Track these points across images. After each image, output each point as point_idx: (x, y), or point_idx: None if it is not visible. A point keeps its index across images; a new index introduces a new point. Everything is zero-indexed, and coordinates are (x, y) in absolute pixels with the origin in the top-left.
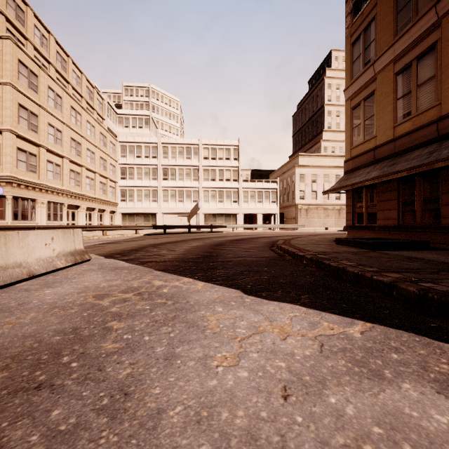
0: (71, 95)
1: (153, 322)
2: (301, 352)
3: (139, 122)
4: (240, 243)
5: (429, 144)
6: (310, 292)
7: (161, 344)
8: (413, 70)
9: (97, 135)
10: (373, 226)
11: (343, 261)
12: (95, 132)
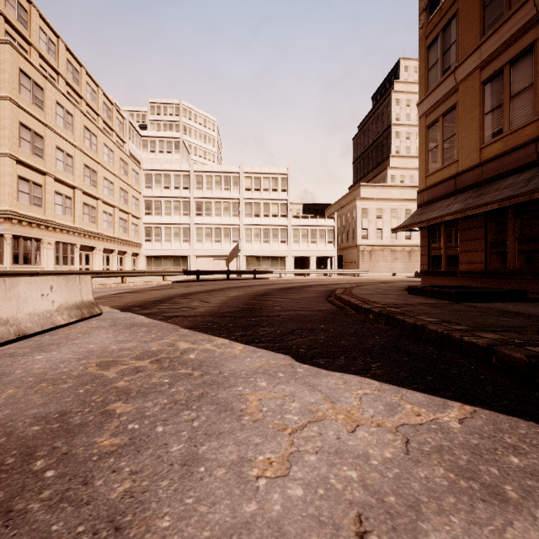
0: (85, 112)
1: (171, 403)
2: (378, 453)
3: (168, 146)
4: (289, 292)
5: (526, 169)
6: (382, 358)
7: (178, 439)
8: (505, 78)
9: (116, 161)
10: (454, 271)
11: (421, 316)
12: (114, 158)
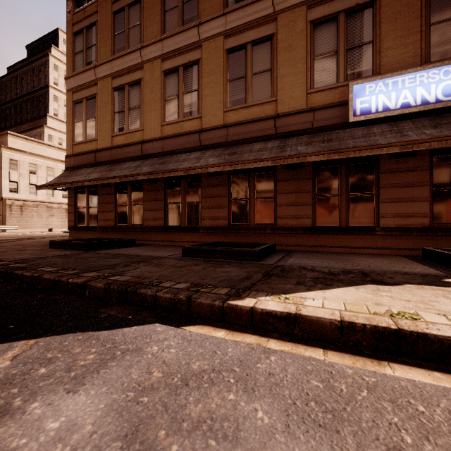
0: None
1: None
2: None
3: None
4: None
5: (137, 159)
6: None
7: None
8: (126, 93)
9: None
10: (95, 227)
11: (44, 267)
12: None
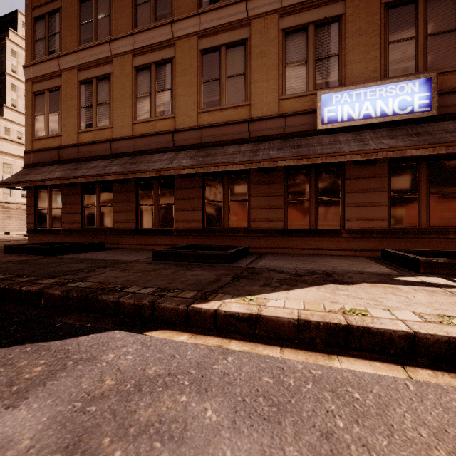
0: None
1: None
2: None
3: None
4: None
5: (105, 158)
6: None
7: None
8: (94, 87)
9: None
10: (58, 229)
11: None
12: None
